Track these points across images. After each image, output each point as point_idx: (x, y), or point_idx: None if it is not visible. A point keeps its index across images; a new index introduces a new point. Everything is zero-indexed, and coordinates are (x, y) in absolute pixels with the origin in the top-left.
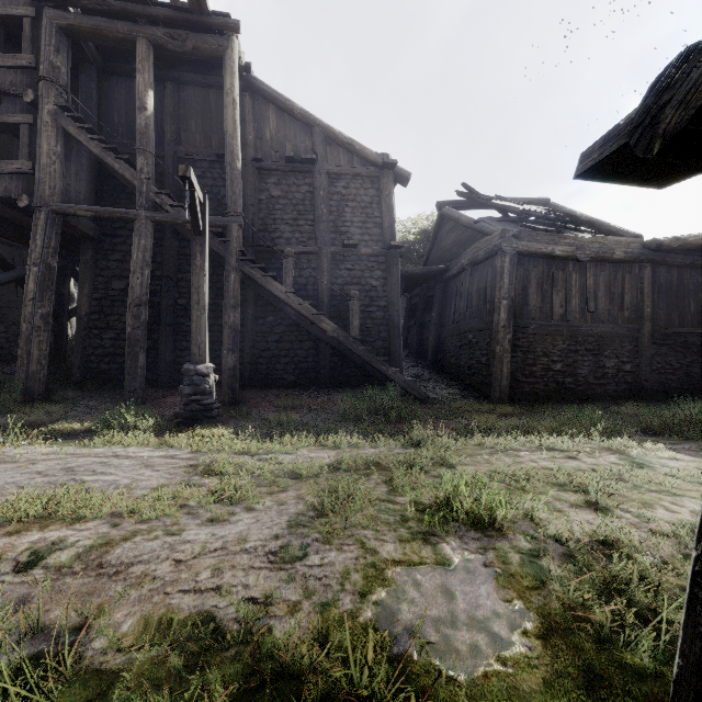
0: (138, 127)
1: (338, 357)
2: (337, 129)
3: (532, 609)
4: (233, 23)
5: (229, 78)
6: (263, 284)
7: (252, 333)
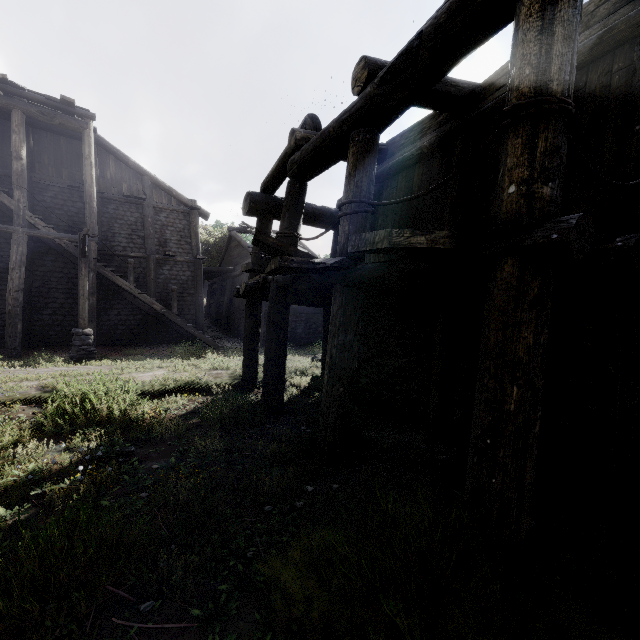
0: (16, 171)
1: (161, 325)
2: (160, 180)
3: (228, 375)
4: (91, 115)
5: (88, 148)
6: (114, 280)
7: (97, 310)
